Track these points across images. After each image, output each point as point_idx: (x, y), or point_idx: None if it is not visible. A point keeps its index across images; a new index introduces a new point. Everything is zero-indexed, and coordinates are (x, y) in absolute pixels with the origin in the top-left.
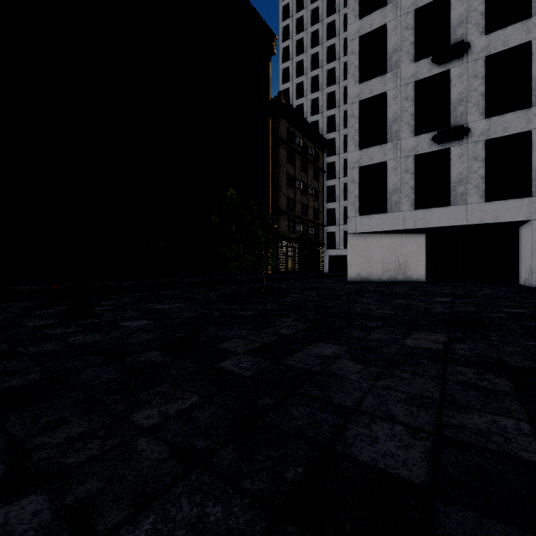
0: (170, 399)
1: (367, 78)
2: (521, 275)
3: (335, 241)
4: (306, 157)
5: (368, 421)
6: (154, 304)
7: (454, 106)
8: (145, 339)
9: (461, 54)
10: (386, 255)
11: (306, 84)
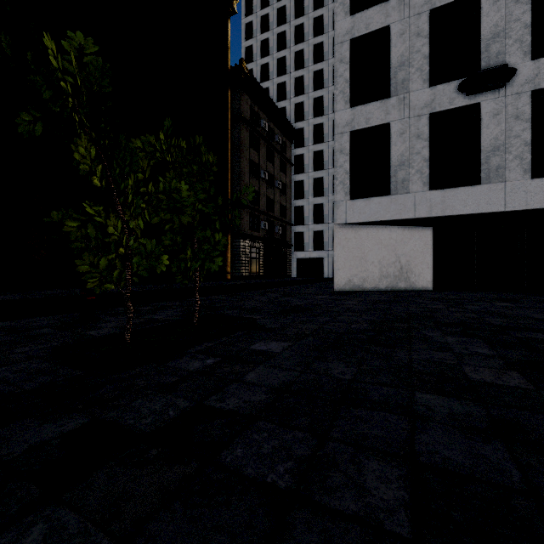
0: None
1: (361, 9)
2: None
3: (304, 242)
4: (272, 145)
5: None
6: None
7: (486, 44)
8: None
9: None
10: (384, 254)
11: (271, 65)
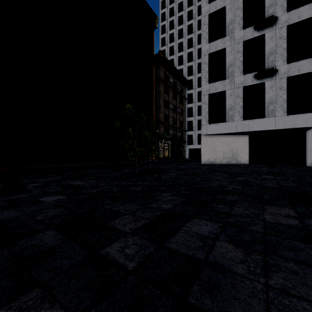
0: None
1: (213, 39)
2: (307, 160)
3: (192, 140)
4: (175, 90)
5: None
6: (74, 181)
7: (267, 56)
8: (50, 216)
9: (272, 24)
10: (225, 148)
11: (175, 47)
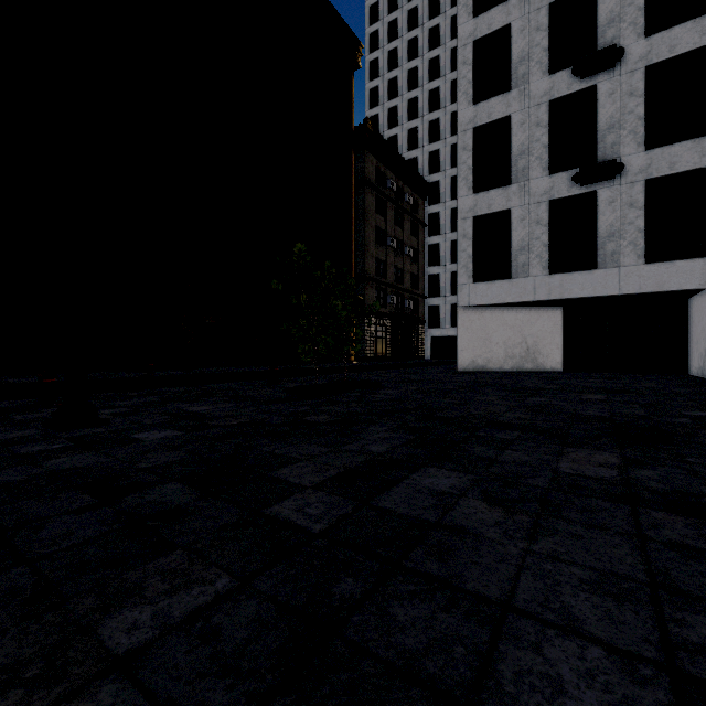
0: (179, 584)
1: (484, 97)
2: (692, 362)
3: (439, 318)
4: (401, 206)
5: (536, 636)
6: (189, 404)
7: (602, 135)
8: (163, 462)
9: (611, 64)
10: (510, 335)
11: (401, 108)
